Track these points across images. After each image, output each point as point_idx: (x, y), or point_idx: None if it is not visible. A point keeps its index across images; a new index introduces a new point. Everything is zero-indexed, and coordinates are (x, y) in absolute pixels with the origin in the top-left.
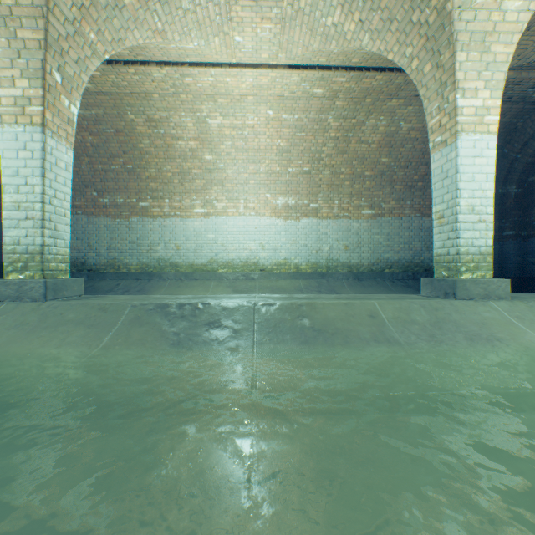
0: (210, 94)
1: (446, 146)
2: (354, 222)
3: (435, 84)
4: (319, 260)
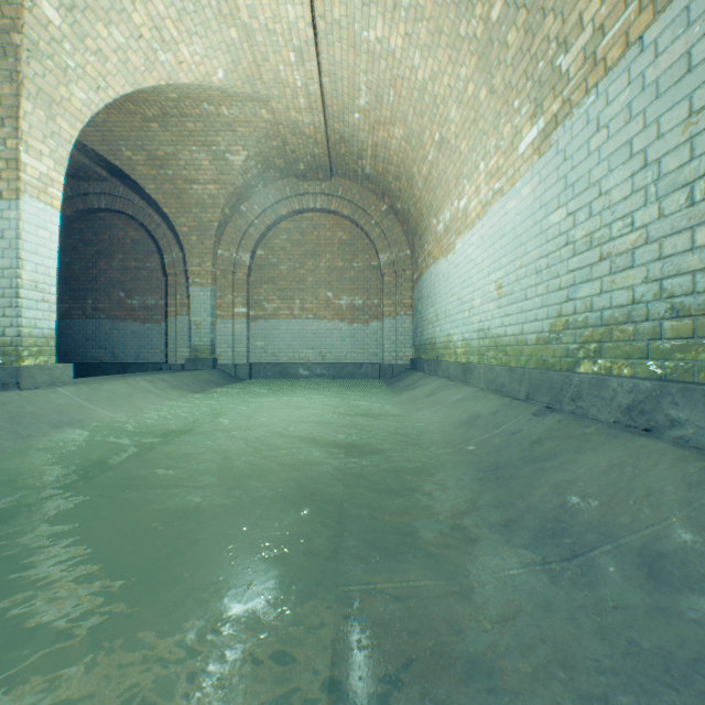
0: None
1: (4, 199)
2: None
3: None
4: None
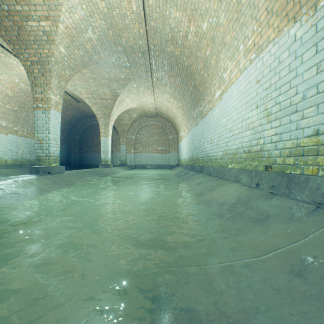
0: (0, 61)
1: (106, 137)
2: (33, 140)
3: (104, 123)
4: (18, 158)
